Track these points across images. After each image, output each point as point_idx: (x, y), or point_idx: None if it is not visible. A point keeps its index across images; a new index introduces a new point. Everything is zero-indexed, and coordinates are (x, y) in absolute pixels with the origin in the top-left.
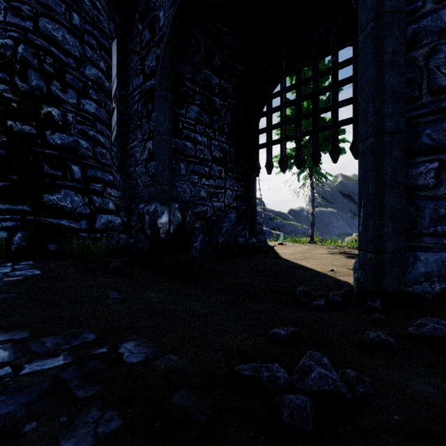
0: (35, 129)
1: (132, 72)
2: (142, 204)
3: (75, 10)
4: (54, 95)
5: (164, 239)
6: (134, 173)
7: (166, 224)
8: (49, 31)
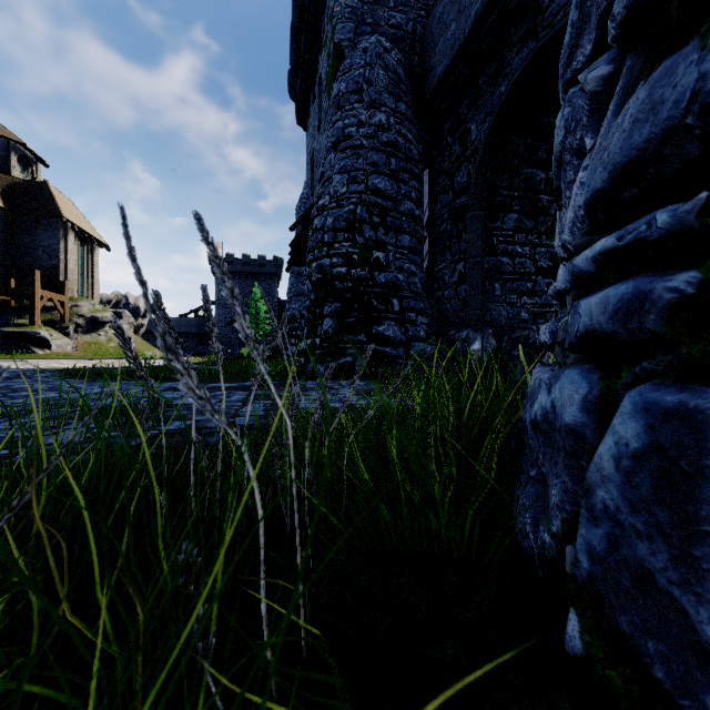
0: (368, 273)
1: (440, 188)
2: (452, 331)
3: (392, 154)
4: (380, 241)
5: (476, 367)
6: (443, 298)
7: (479, 352)
8: (375, 186)
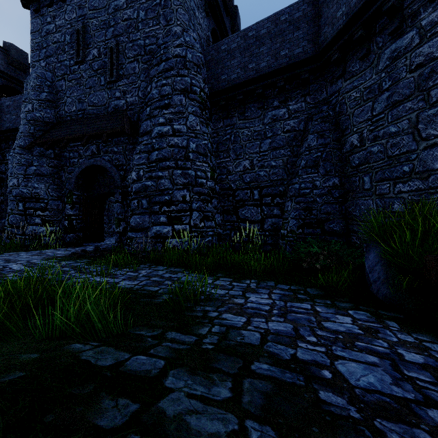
0: None
1: None
2: None
3: None
4: None
5: None
6: None
7: None
8: None
